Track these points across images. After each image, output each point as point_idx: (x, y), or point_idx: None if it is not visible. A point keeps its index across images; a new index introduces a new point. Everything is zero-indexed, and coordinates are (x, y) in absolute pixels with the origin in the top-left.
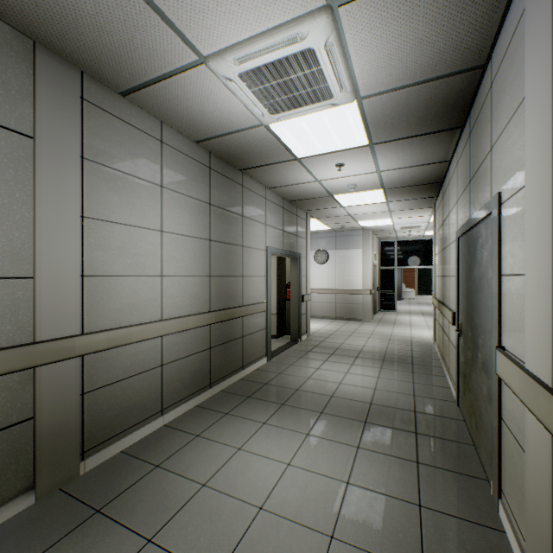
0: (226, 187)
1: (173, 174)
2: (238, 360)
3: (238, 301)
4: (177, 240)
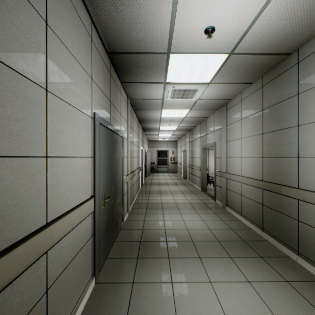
0: (276, 85)
1: (244, 110)
2: (292, 239)
3: (292, 181)
4: (246, 140)
